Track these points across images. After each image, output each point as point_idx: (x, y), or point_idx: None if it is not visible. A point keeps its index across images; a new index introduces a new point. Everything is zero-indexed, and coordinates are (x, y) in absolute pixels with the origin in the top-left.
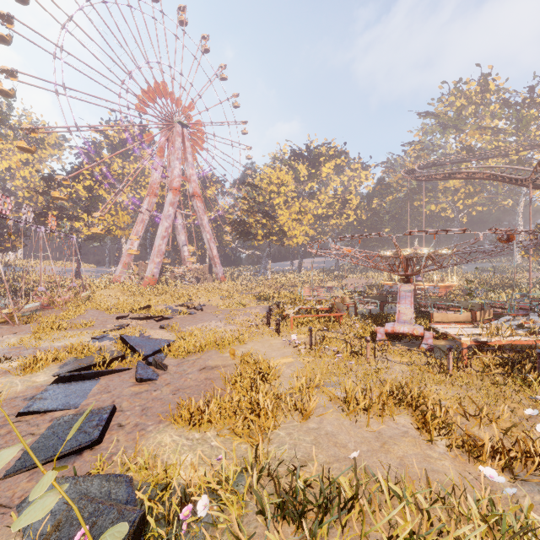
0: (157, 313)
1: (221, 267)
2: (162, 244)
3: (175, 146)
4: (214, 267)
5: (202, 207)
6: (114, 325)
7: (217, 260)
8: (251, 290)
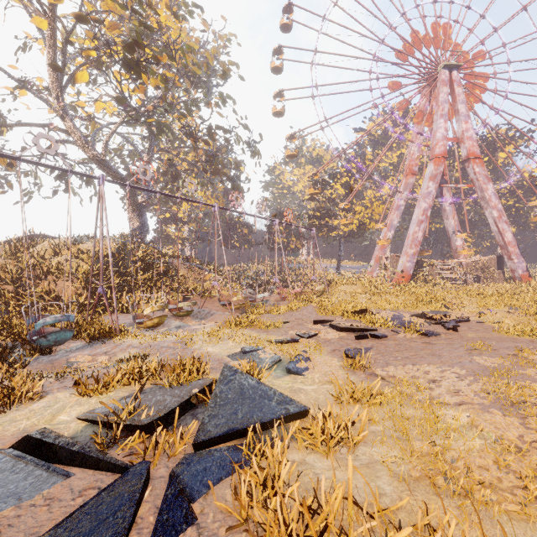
0: (371, 323)
1: (521, 259)
2: (417, 231)
3: (439, 100)
4: (507, 259)
5: (482, 173)
6: (296, 332)
7: (512, 248)
8: None
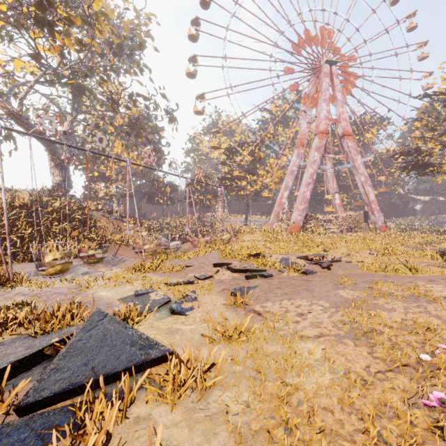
0: (263, 264)
1: (380, 214)
2: (306, 191)
3: (322, 88)
4: (371, 214)
5: (353, 147)
6: (194, 274)
7: (374, 206)
8: (431, 245)
